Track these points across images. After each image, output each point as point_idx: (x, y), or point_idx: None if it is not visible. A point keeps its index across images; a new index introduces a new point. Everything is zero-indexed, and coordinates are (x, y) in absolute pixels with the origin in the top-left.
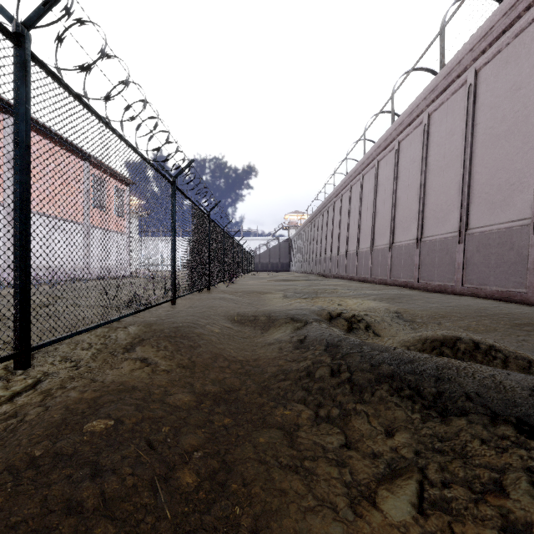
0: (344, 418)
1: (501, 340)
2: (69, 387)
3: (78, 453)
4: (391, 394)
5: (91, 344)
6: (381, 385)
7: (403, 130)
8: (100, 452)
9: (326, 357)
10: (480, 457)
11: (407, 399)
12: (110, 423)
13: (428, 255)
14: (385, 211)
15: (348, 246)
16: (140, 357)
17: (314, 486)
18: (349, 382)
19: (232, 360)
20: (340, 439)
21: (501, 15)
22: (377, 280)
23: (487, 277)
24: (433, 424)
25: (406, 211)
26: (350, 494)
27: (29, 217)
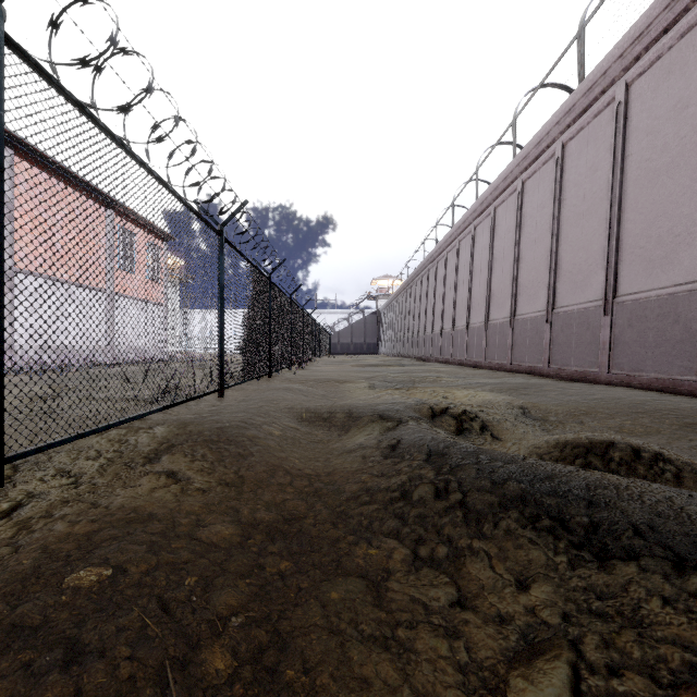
0: (454, 561)
1: (668, 446)
2: (57, 516)
3: (48, 624)
4: (523, 525)
5: (100, 451)
6: (508, 511)
7: (528, 166)
8: (84, 622)
9: (428, 471)
10: (663, 627)
11: (547, 533)
12: (106, 573)
13: (562, 332)
14: (505, 274)
15: (455, 320)
16: (167, 470)
17: (412, 671)
18: (461, 507)
19: (296, 475)
20: (449, 593)
21: (661, 8)
22: (494, 365)
23: (643, 360)
24: (587, 572)
25: (533, 273)
26: (466, 684)
27: (2, 270)
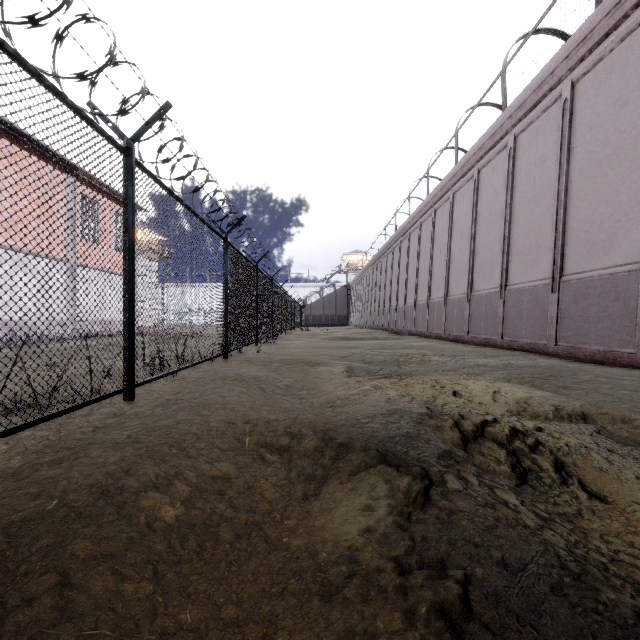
0: None
1: None
2: None
3: None
4: None
5: None
6: None
7: (523, 116)
8: None
9: None
10: None
11: None
12: None
13: (575, 303)
14: (492, 240)
15: (431, 292)
16: None
17: None
18: None
19: None
20: None
21: None
22: (479, 340)
23: None
24: None
25: (530, 237)
26: None
27: None
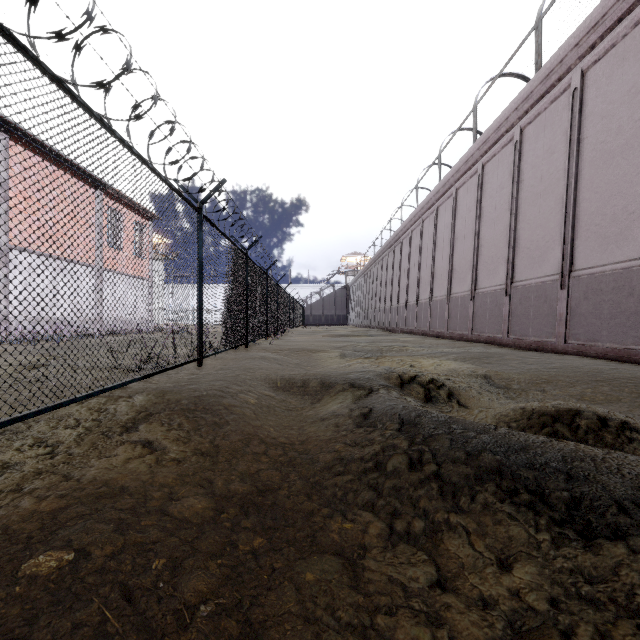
0: (432, 536)
1: (630, 414)
2: (26, 490)
3: None
4: (501, 499)
5: (79, 420)
6: (485, 484)
7: (488, 150)
8: (37, 617)
9: (402, 441)
10: None
11: (526, 508)
12: (67, 558)
13: (521, 304)
14: (466, 250)
15: (419, 294)
16: (143, 440)
17: None
18: (436, 479)
19: (271, 443)
20: (428, 573)
21: None
22: (455, 336)
23: (598, 331)
24: (572, 552)
25: (492, 250)
26: None
27: None
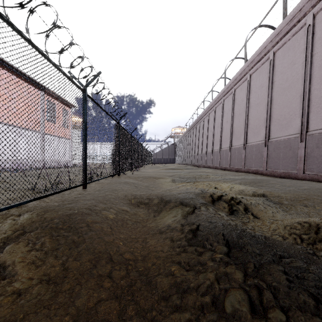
0: None
1: None
2: None
3: None
4: None
5: None
6: None
7: (253, 66)
8: None
9: (235, 272)
10: None
11: None
12: None
13: (274, 151)
14: (240, 122)
15: (213, 147)
16: (0, 264)
17: None
18: None
19: (117, 261)
20: None
21: None
22: (234, 169)
23: None
24: None
25: (256, 121)
26: None
27: None
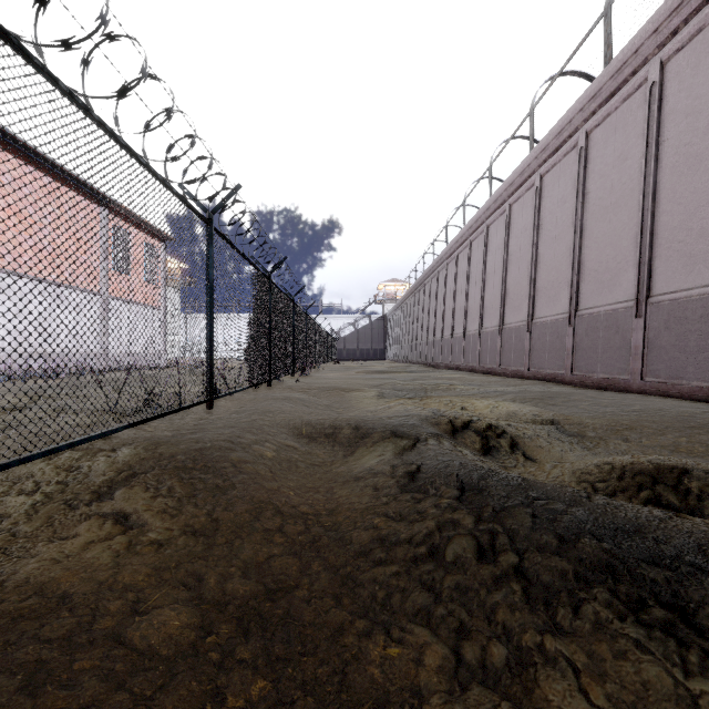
0: (520, 673)
1: None
2: None
3: None
4: (620, 615)
5: (39, 483)
6: (592, 589)
7: (547, 158)
8: None
9: (464, 516)
10: None
11: (663, 633)
12: None
13: (587, 336)
14: (521, 274)
15: (466, 325)
16: (117, 512)
17: None
18: (518, 577)
19: (289, 515)
20: None
21: None
22: (509, 372)
23: (683, 367)
24: None
25: (553, 273)
26: None
27: None
